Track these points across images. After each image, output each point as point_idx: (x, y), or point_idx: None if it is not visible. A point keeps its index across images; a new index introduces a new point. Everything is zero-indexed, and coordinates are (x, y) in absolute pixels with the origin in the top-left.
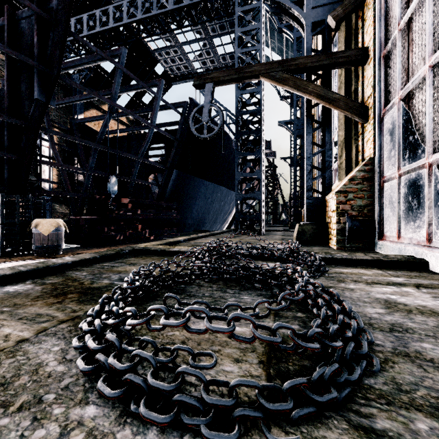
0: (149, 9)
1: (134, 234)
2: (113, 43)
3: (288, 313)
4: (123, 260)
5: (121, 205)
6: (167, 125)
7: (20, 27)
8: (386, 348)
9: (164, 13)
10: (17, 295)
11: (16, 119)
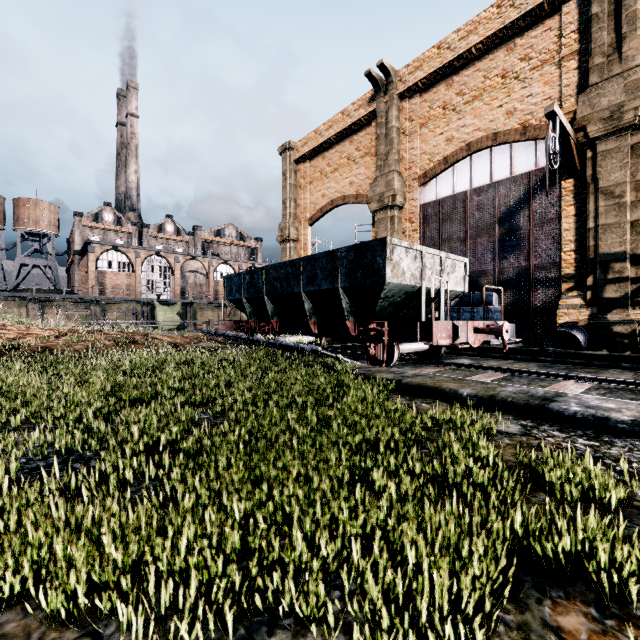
0: None
1: None
2: None
3: None
4: None
5: None
6: None
7: None
8: None
9: None
10: None
11: None
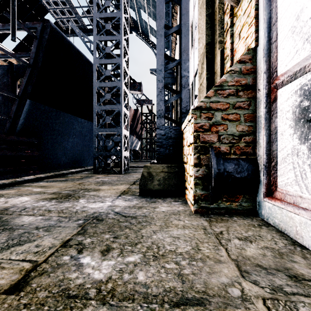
0: None
1: None
2: None
3: None
4: None
5: None
6: None
7: None
8: None
9: None
10: None
11: None
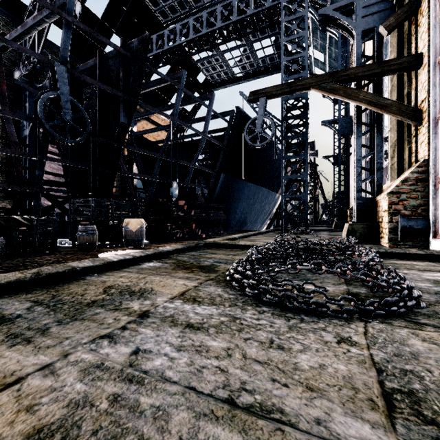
0: (198, 28)
1: (189, 232)
2: (166, 62)
3: (355, 283)
4: (202, 251)
5: (179, 207)
6: (213, 132)
7: (108, 65)
8: (431, 300)
9: (213, 31)
10: (160, 268)
11: (107, 140)
